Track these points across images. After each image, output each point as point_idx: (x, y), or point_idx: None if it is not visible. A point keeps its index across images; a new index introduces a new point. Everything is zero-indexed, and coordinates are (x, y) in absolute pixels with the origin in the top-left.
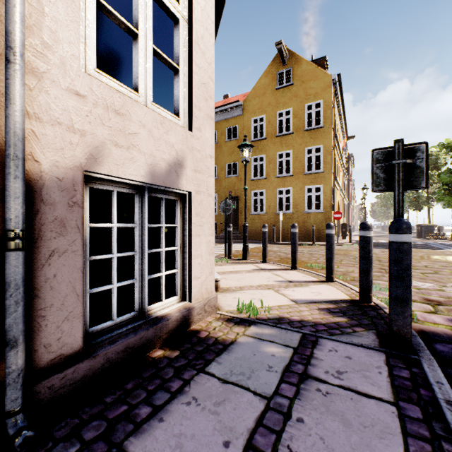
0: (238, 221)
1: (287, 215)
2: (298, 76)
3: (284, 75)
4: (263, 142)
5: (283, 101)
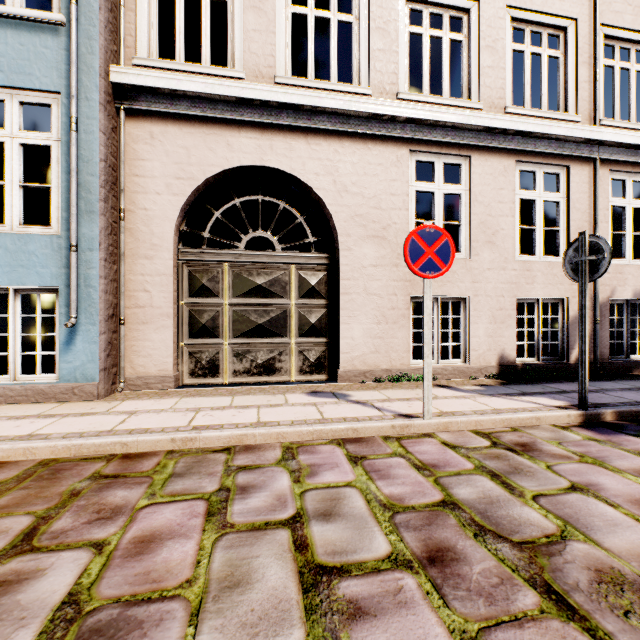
0: None
1: None
2: None
3: None
4: None
5: None
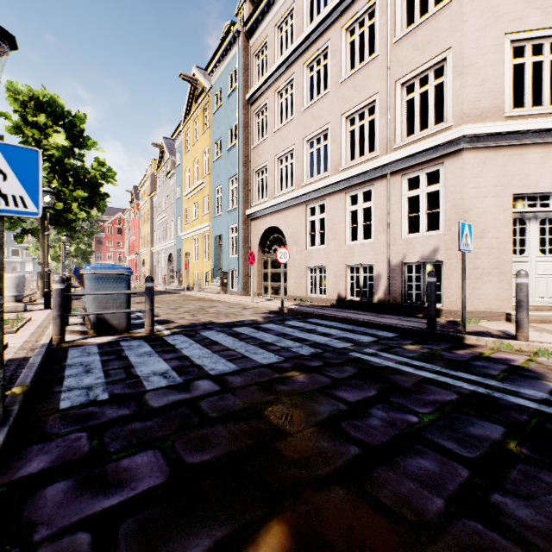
0: None
1: None
2: None
3: None
4: None
5: None
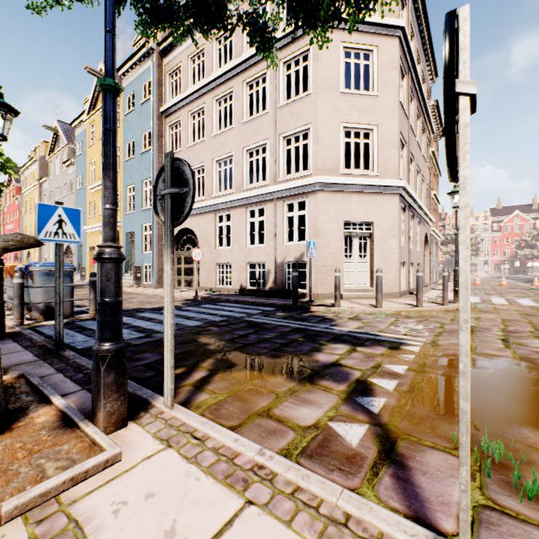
0: None
1: None
2: None
3: None
4: None
5: None
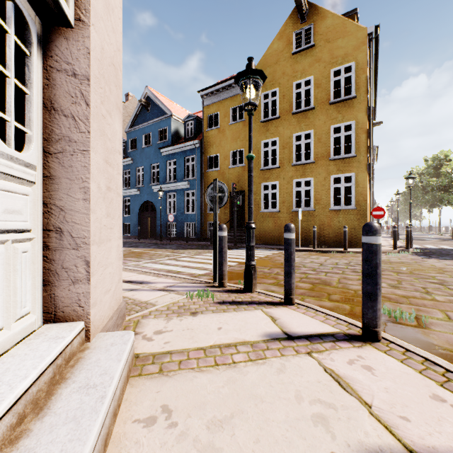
0: (244, 221)
1: (307, 212)
2: (321, 35)
3: (302, 36)
4: (276, 122)
5: (301, 68)
